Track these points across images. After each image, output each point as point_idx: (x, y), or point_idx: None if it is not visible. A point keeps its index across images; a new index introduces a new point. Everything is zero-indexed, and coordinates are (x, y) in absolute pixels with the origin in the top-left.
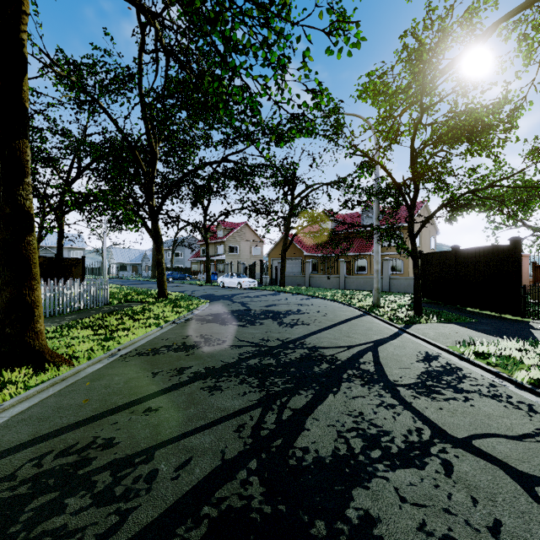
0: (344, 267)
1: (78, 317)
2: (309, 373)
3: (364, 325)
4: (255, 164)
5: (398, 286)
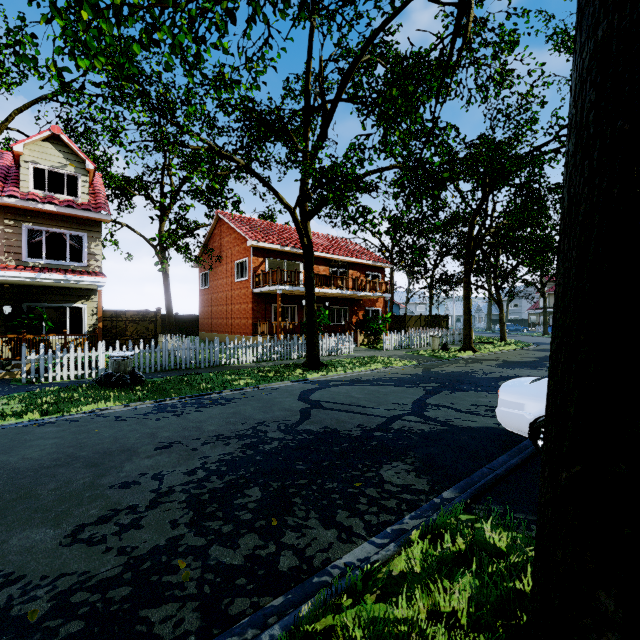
0: None
1: None
2: None
3: None
4: None
5: None
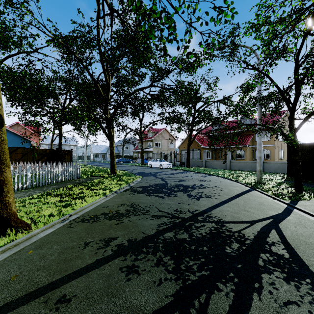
0: (230, 154)
1: (57, 187)
2: (222, 255)
3: (255, 199)
4: (170, 88)
5: (270, 168)
